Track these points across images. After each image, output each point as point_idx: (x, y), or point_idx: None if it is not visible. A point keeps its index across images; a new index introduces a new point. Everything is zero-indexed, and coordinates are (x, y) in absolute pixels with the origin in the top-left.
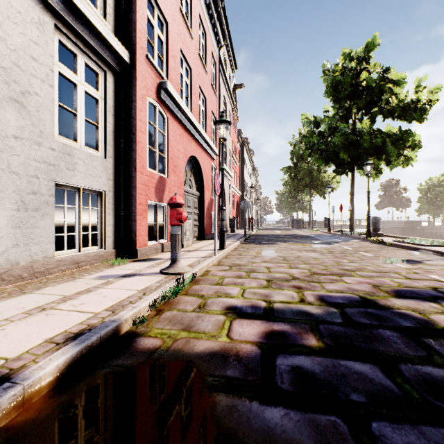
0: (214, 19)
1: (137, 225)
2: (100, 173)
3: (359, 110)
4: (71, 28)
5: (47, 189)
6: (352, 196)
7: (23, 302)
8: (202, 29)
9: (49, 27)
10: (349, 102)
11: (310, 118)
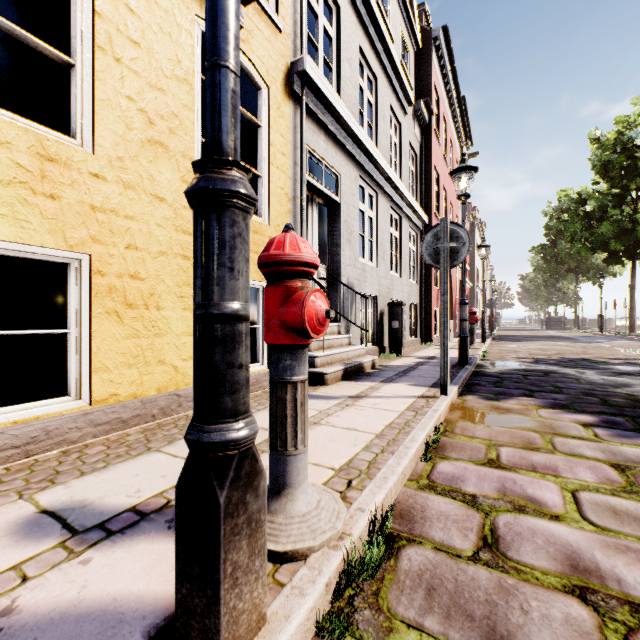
0: (459, 128)
1: (432, 323)
2: (416, 293)
3: (639, 188)
4: (411, 222)
5: (408, 306)
6: (633, 290)
7: (429, 351)
8: (450, 146)
9: (408, 228)
10: (626, 179)
11: (572, 196)
